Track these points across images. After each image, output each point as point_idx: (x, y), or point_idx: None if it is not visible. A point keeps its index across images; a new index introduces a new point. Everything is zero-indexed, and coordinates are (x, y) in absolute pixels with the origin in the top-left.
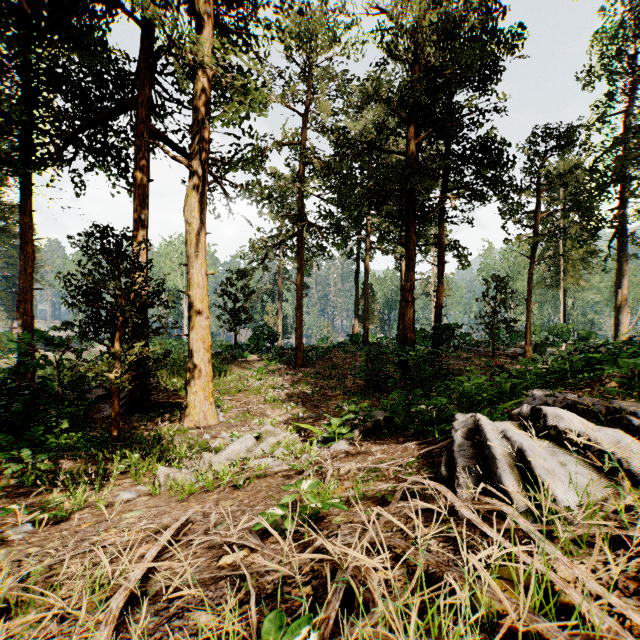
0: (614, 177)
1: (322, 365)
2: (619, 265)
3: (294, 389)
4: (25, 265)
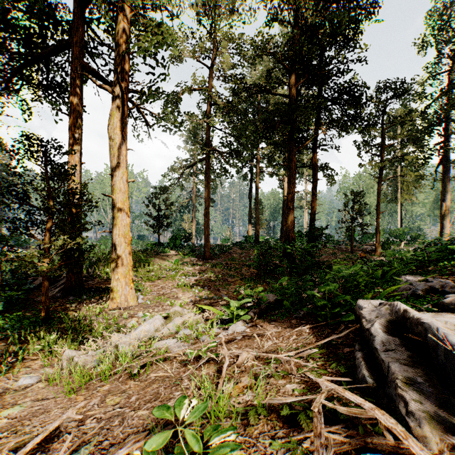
0: (441, 118)
1: (224, 258)
2: (443, 184)
3: (202, 276)
4: None
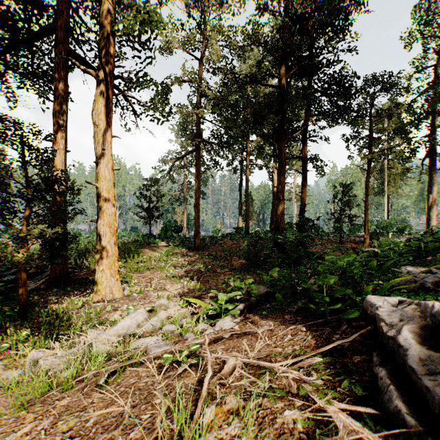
0: (428, 111)
1: (214, 249)
2: (430, 176)
3: (191, 267)
4: None
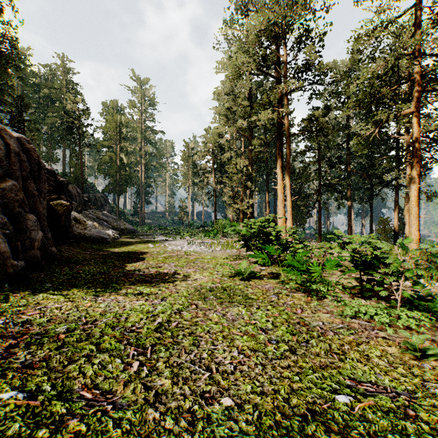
0: None
1: None
2: None
3: None
4: (370, 220)
